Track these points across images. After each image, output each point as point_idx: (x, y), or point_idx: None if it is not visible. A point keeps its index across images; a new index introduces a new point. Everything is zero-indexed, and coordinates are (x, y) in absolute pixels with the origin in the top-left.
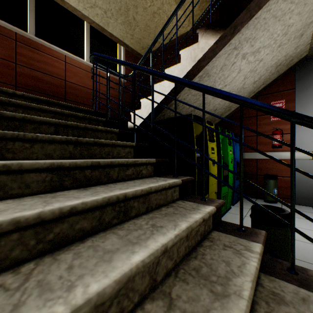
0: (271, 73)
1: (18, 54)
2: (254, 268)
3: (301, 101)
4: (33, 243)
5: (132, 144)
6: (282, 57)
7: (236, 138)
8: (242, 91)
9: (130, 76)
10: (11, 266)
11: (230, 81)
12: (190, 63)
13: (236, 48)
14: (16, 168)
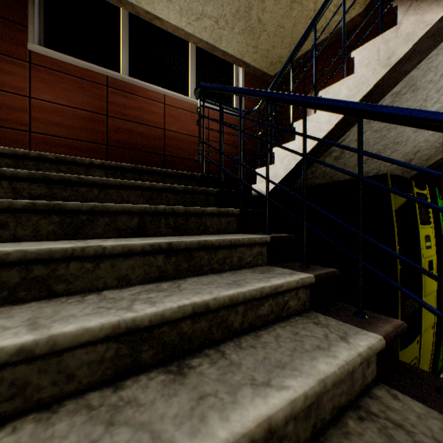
0: None
1: (109, 103)
2: None
3: None
4: None
5: (265, 239)
6: None
7: None
8: None
9: (254, 111)
10: None
11: None
12: (378, 70)
13: None
14: (44, 351)
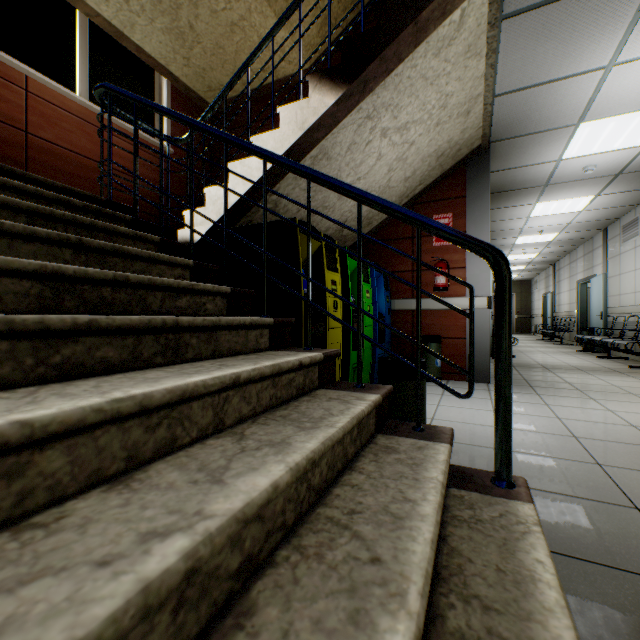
0: (430, 167)
1: None
2: (360, 410)
3: (475, 218)
4: (31, 363)
5: (188, 262)
6: (444, 144)
7: (379, 273)
8: (388, 193)
9: (183, 140)
10: None
11: (365, 173)
12: (296, 131)
13: (371, 118)
14: None
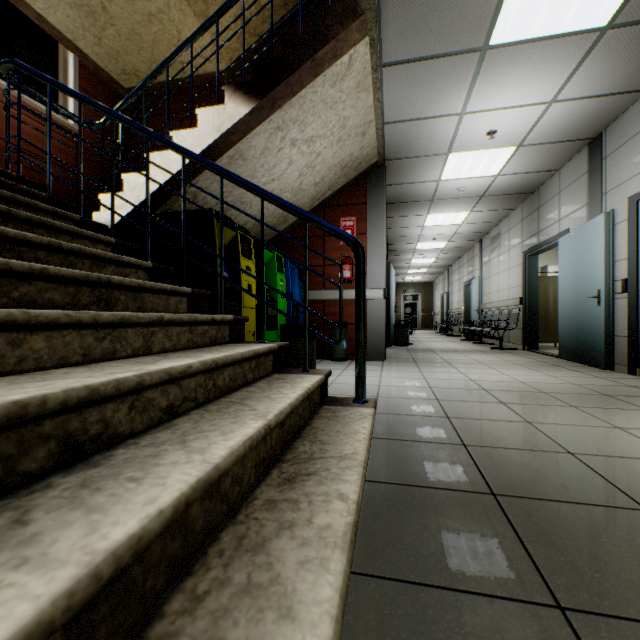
0: (337, 176)
1: None
2: (257, 348)
3: (374, 222)
4: None
5: (111, 240)
6: (347, 157)
7: (294, 266)
8: (301, 195)
9: (98, 125)
10: None
11: (279, 175)
12: (214, 133)
13: (281, 129)
14: None
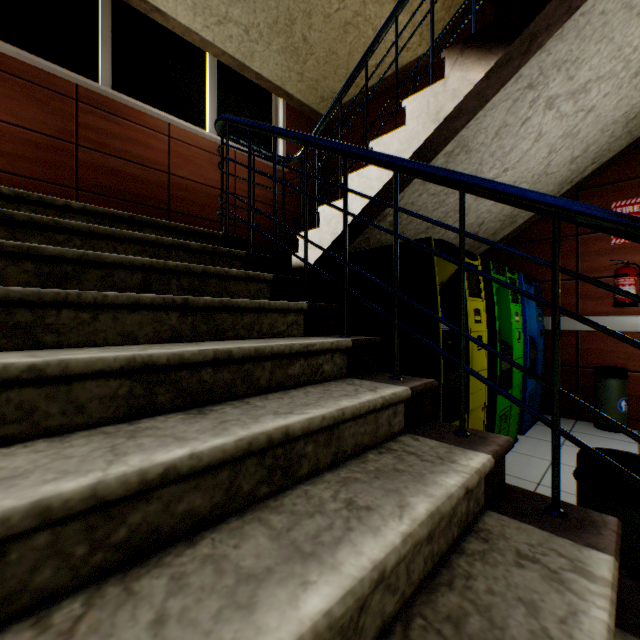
0: (612, 138)
1: (81, 125)
2: (603, 629)
3: None
4: (83, 552)
5: (302, 306)
6: None
7: (528, 286)
8: (544, 181)
9: (296, 158)
10: (33, 607)
11: (515, 161)
12: (428, 125)
13: (534, 86)
14: (56, 372)
